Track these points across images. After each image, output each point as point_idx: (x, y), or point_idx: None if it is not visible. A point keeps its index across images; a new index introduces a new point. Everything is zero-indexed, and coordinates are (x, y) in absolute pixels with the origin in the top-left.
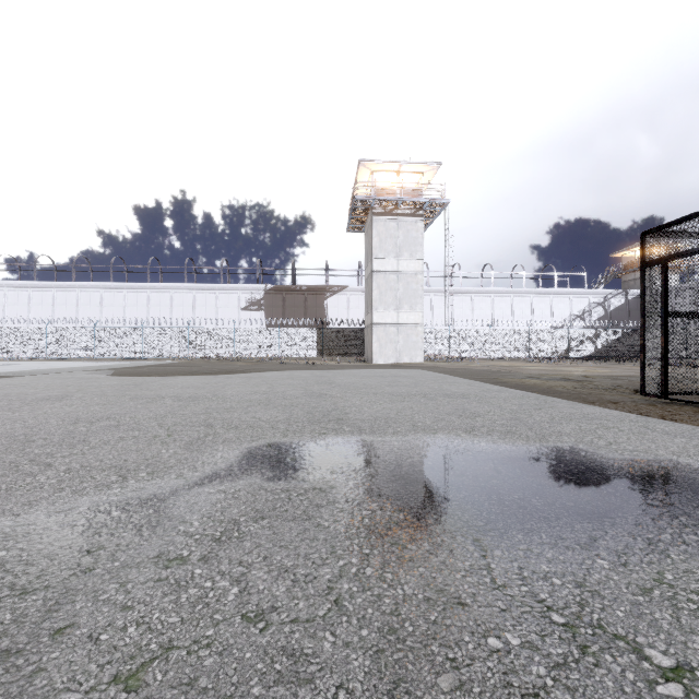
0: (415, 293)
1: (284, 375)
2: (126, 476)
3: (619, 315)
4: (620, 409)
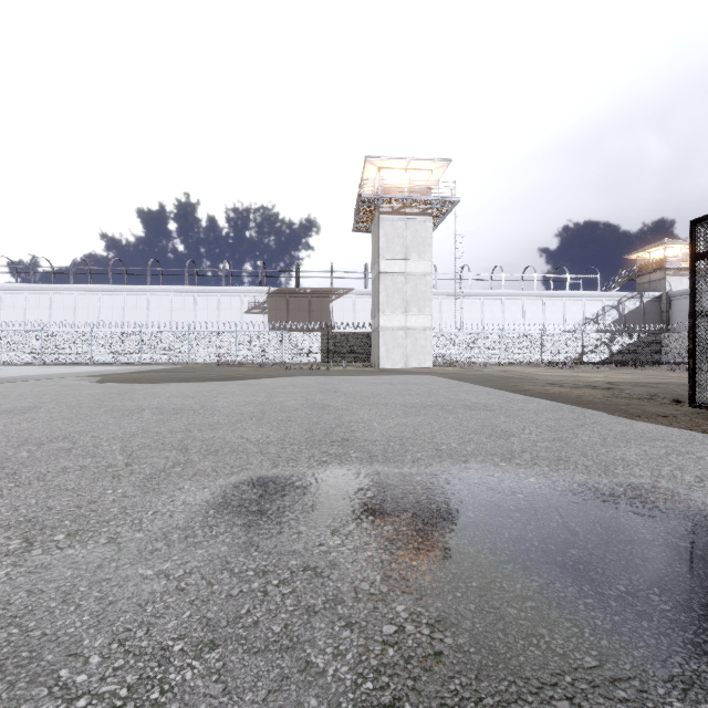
0: (424, 295)
1: (285, 381)
2: (33, 541)
3: (634, 318)
4: (676, 424)
